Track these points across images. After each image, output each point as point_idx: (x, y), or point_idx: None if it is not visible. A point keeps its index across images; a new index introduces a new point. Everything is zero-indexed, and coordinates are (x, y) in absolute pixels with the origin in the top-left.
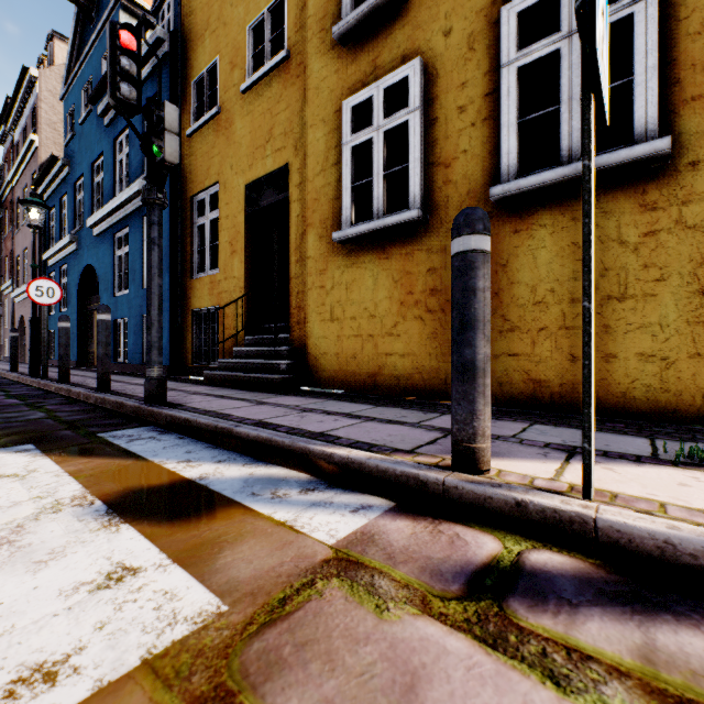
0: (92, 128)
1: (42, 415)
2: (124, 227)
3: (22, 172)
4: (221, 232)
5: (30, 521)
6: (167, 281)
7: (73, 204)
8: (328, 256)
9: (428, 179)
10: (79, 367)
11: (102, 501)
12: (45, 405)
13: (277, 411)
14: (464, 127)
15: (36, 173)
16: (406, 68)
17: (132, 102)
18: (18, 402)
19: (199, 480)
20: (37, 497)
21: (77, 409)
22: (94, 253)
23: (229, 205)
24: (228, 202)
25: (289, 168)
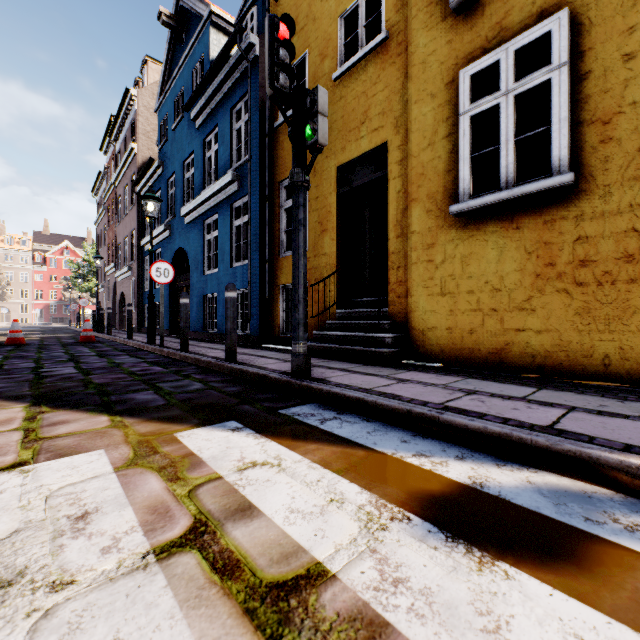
0: (184, 132)
1: (200, 385)
2: (214, 214)
3: (123, 175)
4: (310, 213)
5: (375, 543)
6: (256, 260)
7: (166, 197)
8: (437, 230)
9: (576, 140)
10: (172, 335)
11: (413, 513)
12: (189, 374)
13: (439, 392)
14: (633, 75)
15: (135, 174)
16: (547, 23)
17: (285, 91)
18: (163, 369)
19: (480, 487)
20: (333, 501)
21: (222, 379)
22: (185, 238)
23: (318, 187)
24: (317, 185)
25: (388, 146)
